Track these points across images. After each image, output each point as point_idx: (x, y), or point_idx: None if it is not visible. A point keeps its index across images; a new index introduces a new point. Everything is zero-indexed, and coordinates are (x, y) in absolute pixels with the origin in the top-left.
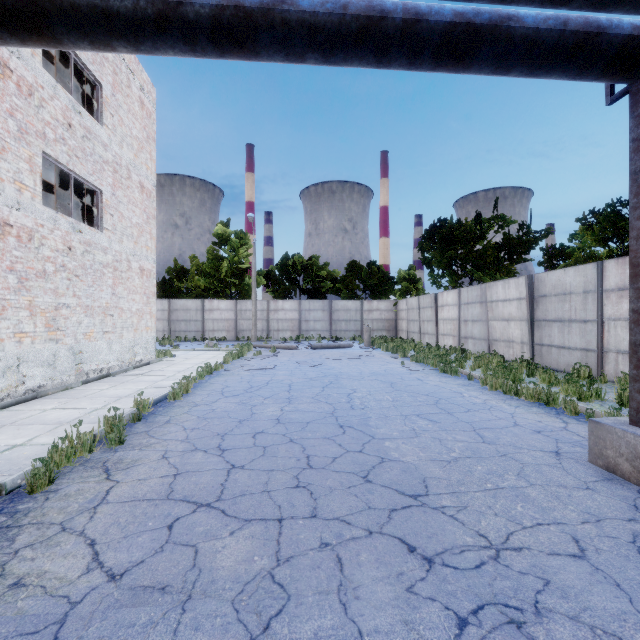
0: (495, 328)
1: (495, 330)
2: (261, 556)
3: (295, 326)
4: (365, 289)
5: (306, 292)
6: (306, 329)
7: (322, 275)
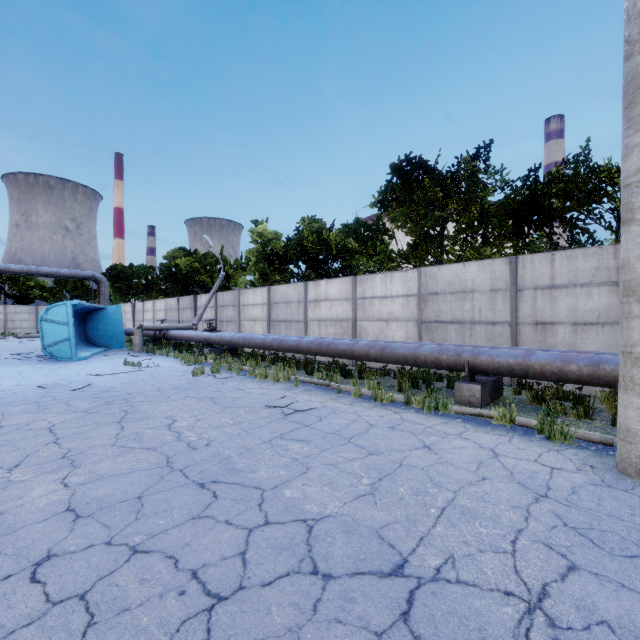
0: (127, 324)
1: (127, 325)
2: (6, 351)
3: (1, 325)
4: (72, 298)
5: (12, 297)
6: (13, 327)
7: (30, 284)
